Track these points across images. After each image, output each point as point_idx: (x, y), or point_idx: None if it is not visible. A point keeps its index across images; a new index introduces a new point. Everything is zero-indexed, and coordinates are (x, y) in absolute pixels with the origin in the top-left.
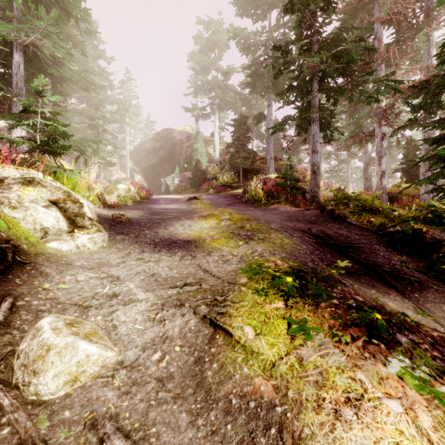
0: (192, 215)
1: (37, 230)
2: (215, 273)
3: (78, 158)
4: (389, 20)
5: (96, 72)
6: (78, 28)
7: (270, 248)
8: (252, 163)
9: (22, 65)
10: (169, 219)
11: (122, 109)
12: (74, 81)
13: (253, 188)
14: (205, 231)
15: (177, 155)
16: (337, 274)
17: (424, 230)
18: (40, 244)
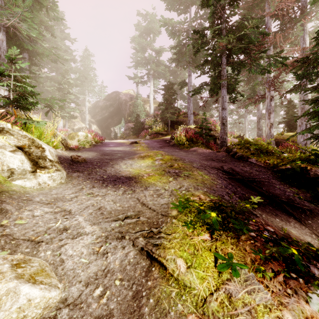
0: (133, 155)
1: (4, 171)
2: (151, 206)
3: (48, 112)
4: (275, 15)
5: (63, 49)
6: (48, 15)
7: (194, 184)
8: (177, 117)
9: (5, 42)
10: (115, 159)
11: (82, 77)
12: (45, 55)
13: (178, 135)
14: (143, 169)
15: (123, 111)
16: (251, 208)
17: (308, 168)
18: (7, 182)
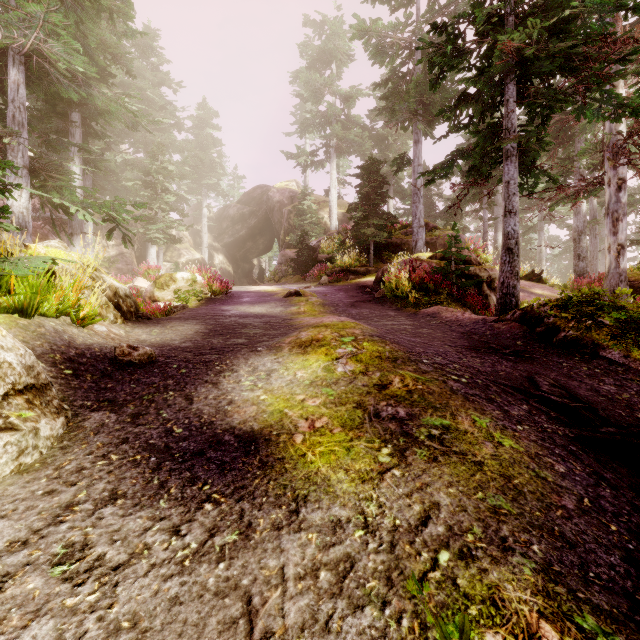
0: (281, 337)
1: None
2: None
3: (111, 232)
4: None
5: (157, 106)
6: (113, 28)
7: (475, 496)
8: (389, 235)
9: (23, 87)
10: (234, 350)
11: (194, 158)
12: (114, 115)
13: (393, 277)
14: (298, 397)
15: (275, 224)
16: None
17: None
18: None
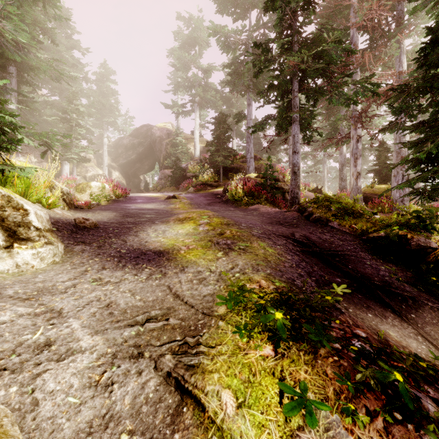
0: (168, 217)
1: None
2: (187, 299)
3: (45, 153)
4: (364, 27)
5: (69, 63)
6: (45, 13)
7: (252, 262)
8: (232, 162)
9: None
10: (142, 223)
11: (98, 103)
12: (42, 70)
13: (233, 188)
14: (180, 239)
15: (157, 152)
16: (334, 302)
17: (409, 236)
18: None
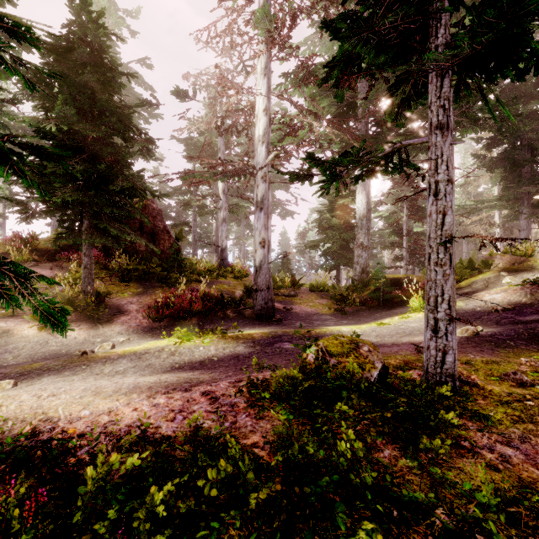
0: None
1: None
2: None
3: None
4: None
5: None
6: None
7: None
8: None
9: None
10: None
11: None
12: None
13: None
14: None
15: None
16: None
17: None
18: None
